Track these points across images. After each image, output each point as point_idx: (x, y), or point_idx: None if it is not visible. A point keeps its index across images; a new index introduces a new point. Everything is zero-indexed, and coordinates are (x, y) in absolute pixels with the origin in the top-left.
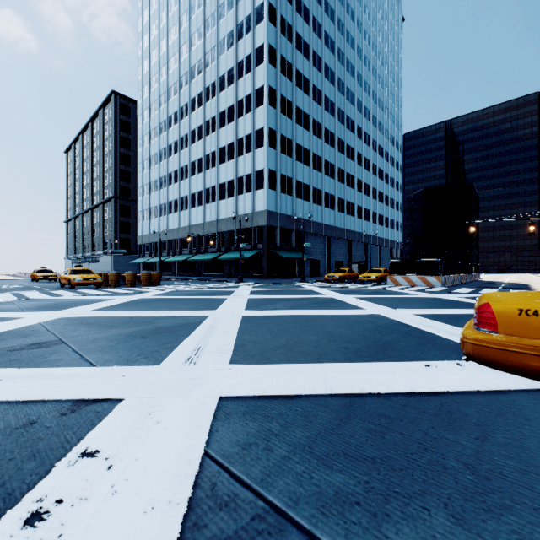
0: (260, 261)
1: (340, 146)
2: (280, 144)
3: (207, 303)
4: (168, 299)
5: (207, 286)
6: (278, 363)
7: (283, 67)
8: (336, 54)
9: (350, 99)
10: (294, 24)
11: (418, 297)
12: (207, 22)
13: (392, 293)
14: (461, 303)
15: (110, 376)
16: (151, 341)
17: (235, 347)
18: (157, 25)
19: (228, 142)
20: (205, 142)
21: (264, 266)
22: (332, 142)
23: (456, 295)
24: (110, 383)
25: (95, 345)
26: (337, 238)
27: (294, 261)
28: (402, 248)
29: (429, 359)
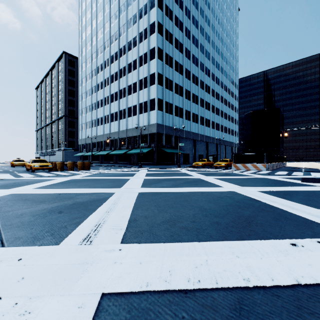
0: (152, 155)
1: (201, 85)
2: (165, 83)
3: (116, 182)
4: (91, 179)
5: (119, 170)
6: (163, 241)
7: (166, 35)
8: (199, 29)
9: (207, 56)
10: (174, 10)
11: (255, 178)
12: (121, 8)
13: (237, 175)
14: (285, 182)
15: (6, 261)
16: (64, 216)
17: (129, 222)
18: (90, 11)
19: (133, 81)
20: (119, 82)
21: (155, 157)
22: (196, 82)
23: (279, 176)
24: (0, 271)
25: (18, 220)
26: (200, 140)
27: (173, 155)
28: (239, 147)
29: (289, 235)
